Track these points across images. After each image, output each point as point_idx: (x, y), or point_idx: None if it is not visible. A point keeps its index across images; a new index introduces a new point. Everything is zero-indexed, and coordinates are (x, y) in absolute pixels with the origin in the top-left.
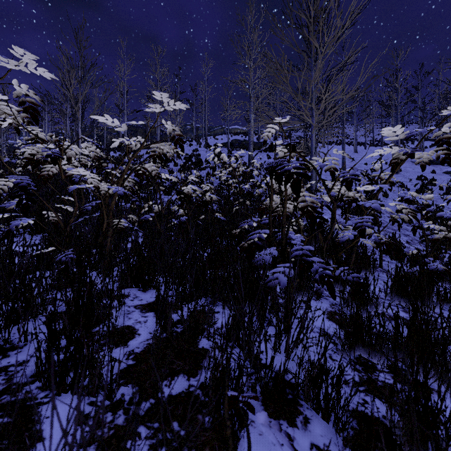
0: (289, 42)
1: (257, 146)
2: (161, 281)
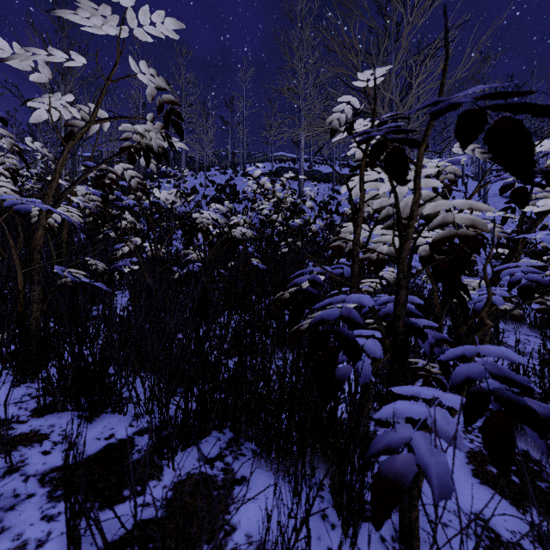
0: (359, 12)
1: (309, 175)
2: (138, 388)
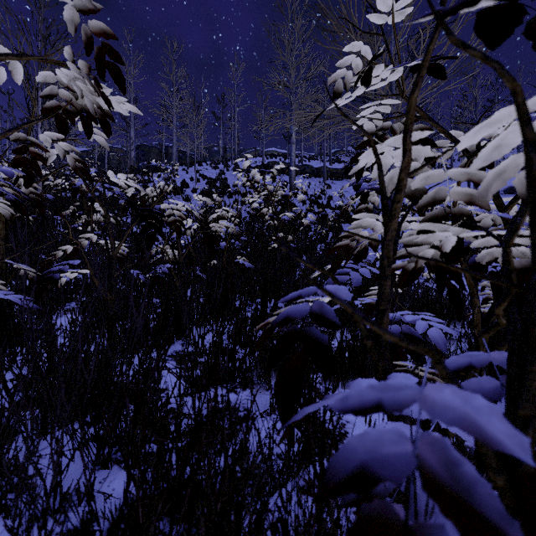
0: None
1: (299, 170)
2: None
